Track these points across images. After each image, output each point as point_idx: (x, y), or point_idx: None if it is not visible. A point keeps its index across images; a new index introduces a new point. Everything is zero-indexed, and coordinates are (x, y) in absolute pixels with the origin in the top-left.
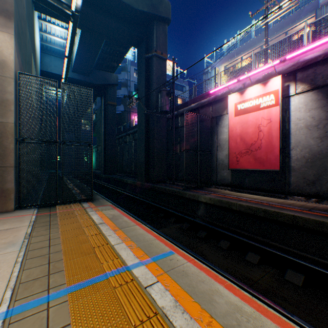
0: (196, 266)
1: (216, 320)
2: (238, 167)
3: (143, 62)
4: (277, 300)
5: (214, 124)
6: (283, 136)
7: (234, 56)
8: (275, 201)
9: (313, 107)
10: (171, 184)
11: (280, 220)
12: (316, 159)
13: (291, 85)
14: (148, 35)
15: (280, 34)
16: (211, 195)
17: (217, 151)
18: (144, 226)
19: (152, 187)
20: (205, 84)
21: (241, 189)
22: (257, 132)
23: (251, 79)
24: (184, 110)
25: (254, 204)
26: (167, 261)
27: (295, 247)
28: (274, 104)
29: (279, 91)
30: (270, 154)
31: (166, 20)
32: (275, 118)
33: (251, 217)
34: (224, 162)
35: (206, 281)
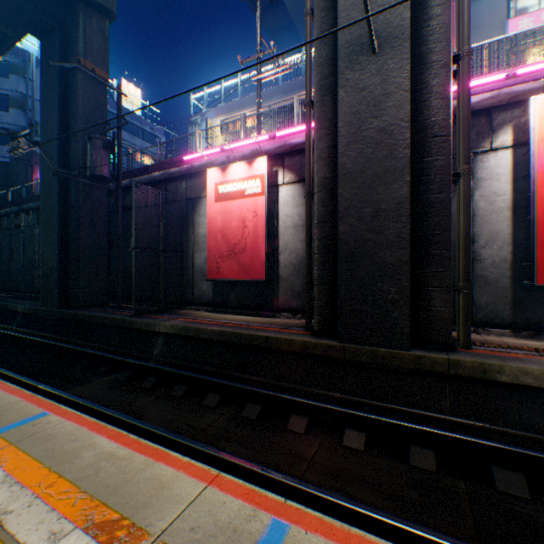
0: (78, 423)
1: (66, 477)
2: (220, 276)
3: (56, 73)
4: (221, 442)
5: (190, 209)
6: (272, 235)
7: (236, 110)
8: (259, 321)
9: (300, 203)
10: (117, 307)
11: (255, 345)
12: (303, 266)
13: (280, 171)
14: (68, 25)
15: (290, 98)
16: (176, 321)
17: (194, 253)
18: (9, 384)
19: (75, 315)
20: (193, 141)
21: (226, 309)
22: (242, 228)
23: (239, 152)
24: (143, 181)
25: (230, 328)
26: (28, 428)
27: (267, 376)
28: (261, 192)
29: (266, 177)
30: (256, 258)
31: (106, 11)
32: (262, 211)
33: (225, 346)
34: (204, 270)
35: (83, 437)
